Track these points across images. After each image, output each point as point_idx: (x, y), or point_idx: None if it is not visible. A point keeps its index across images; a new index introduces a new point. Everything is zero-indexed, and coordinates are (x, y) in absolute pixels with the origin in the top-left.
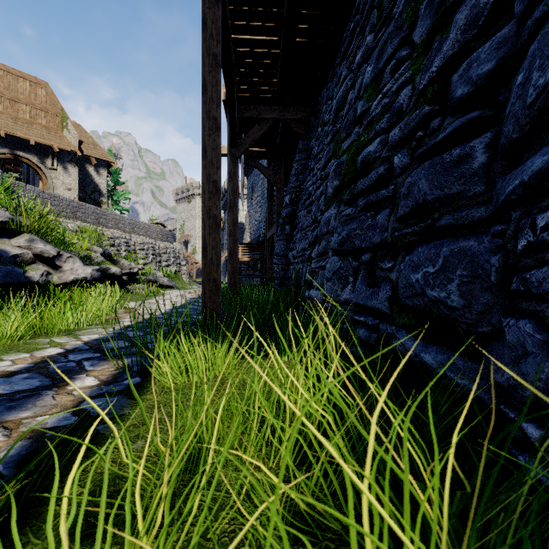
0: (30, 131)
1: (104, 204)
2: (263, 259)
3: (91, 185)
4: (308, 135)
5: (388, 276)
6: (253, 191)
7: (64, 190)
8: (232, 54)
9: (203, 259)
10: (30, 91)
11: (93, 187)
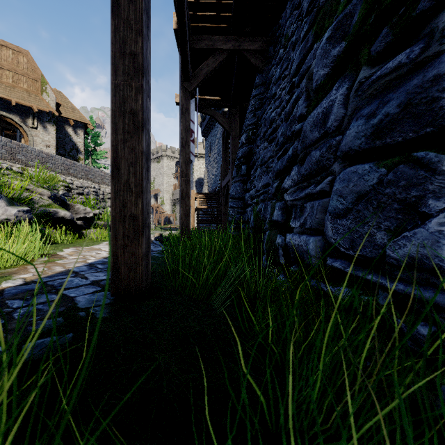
0: (12, 94)
1: (81, 160)
2: (219, 207)
3: (70, 144)
4: (266, 66)
5: None
6: (210, 150)
7: (44, 146)
8: None
9: (113, 183)
10: (13, 58)
11: (72, 145)
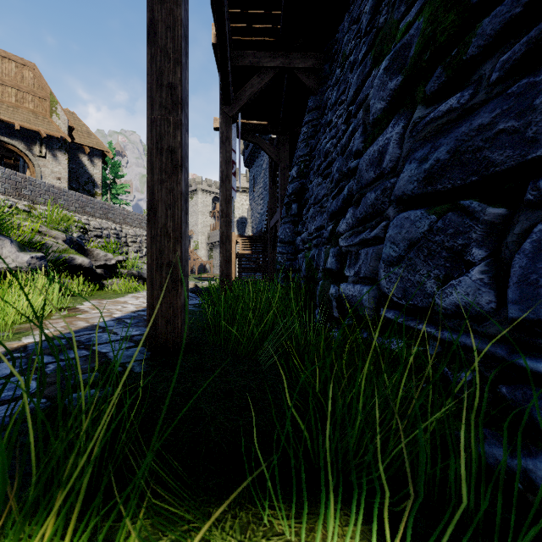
0: (15, 115)
1: (98, 196)
2: (265, 252)
3: (84, 176)
4: (321, 88)
5: None
6: (255, 183)
7: (53, 179)
8: None
9: (149, 227)
10: (16, 73)
11: (87, 177)
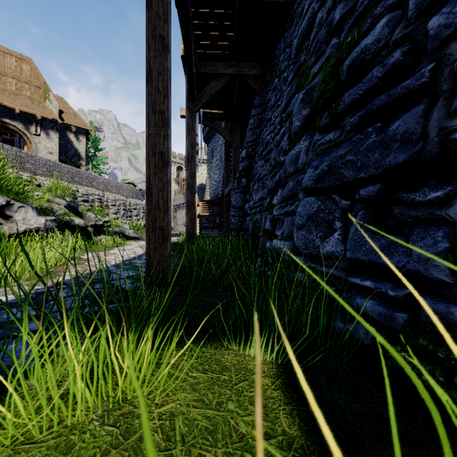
0: (16, 101)
1: (83, 167)
2: (221, 214)
3: (71, 150)
4: (264, 90)
5: (432, 214)
6: (212, 156)
7: (47, 153)
8: (189, 0)
9: (147, 203)
10: (16, 66)
11: (74, 152)
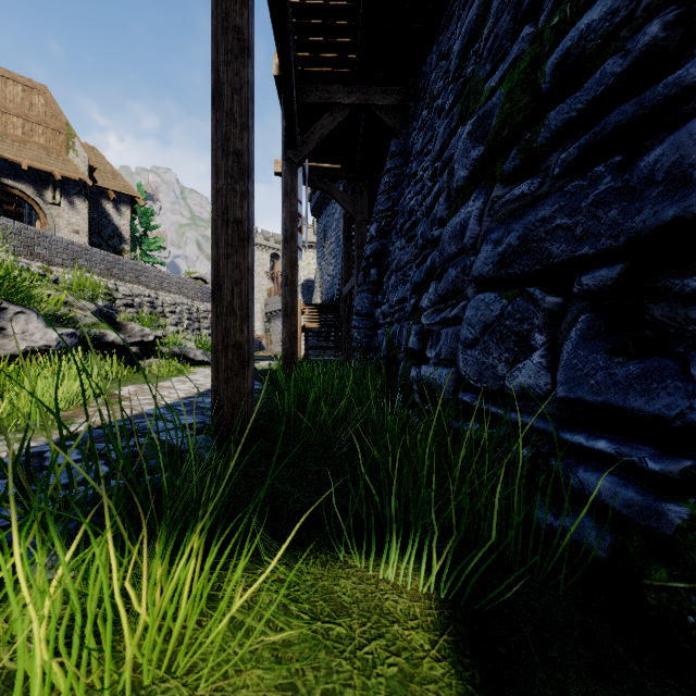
0: (22, 152)
1: (126, 253)
2: (338, 325)
3: (109, 228)
4: (405, 129)
5: None
6: (325, 237)
7: (70, 232)
8: None
9: (215, 305)
10: (23, 98)
11: (112, 230)
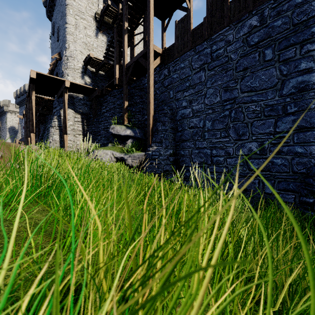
0: None
1: None
2: None
3: None
4: (46, 123)
5: None
6: None
7: None
8: None
9: None
10: None
11: None
